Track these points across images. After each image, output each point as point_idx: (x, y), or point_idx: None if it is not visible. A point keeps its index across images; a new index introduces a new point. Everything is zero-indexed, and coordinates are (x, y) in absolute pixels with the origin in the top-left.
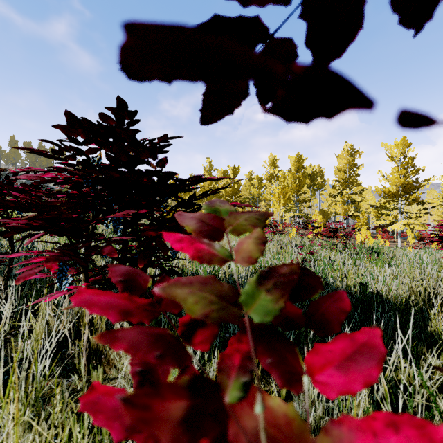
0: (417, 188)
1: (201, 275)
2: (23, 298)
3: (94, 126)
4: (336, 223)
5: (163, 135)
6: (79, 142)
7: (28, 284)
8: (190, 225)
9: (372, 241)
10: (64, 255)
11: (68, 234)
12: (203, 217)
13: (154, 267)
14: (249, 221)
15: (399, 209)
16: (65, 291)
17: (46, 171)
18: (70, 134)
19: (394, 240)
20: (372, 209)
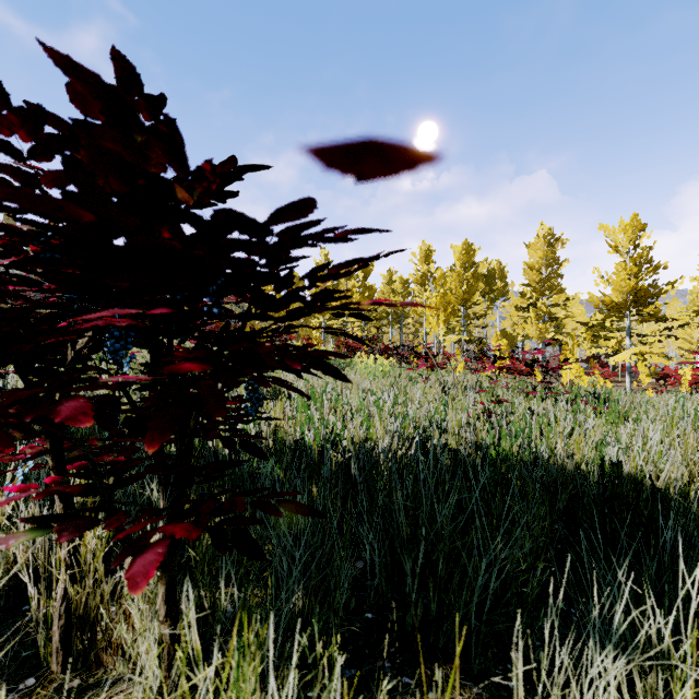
0: (655, 296)
1: (310, 441)
2: None
3: (65, 124)
4: (533, 352)
5: (226, 159)
6: (20, 152)
7: None
8: None
9: (586, 380)
10: None
11: None
12: None
13: (208, 438)
14: None
15: (626, 329)
16: None
17: None
18: None
19: (618, 379)
20: (585, 329)
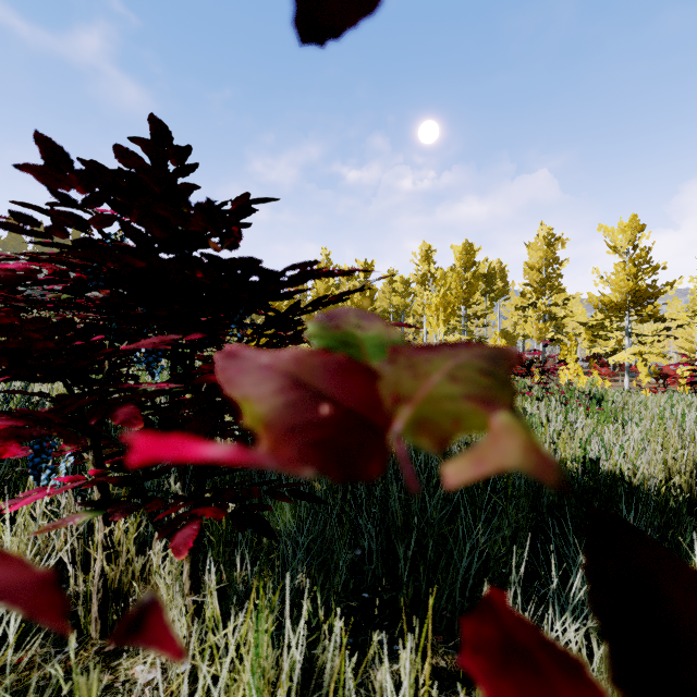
0: (654, 296)
1: None
2: (4, 484)
3: (108, 173)
4: (530, 353)
5: (241, 195)
6: (76, 201)
7: (6, 462)
8: (260, 403)
9: (585, 380)
10: (37, 423)
11: (53, 381)
12: (306, 371)
13: (224, 437)
14: (468, 385)
15: (625, 329)
16: (50, 489)
17: (15, 258)
18: (54, 185)
19: (618, 378)
20: (584, 329)
